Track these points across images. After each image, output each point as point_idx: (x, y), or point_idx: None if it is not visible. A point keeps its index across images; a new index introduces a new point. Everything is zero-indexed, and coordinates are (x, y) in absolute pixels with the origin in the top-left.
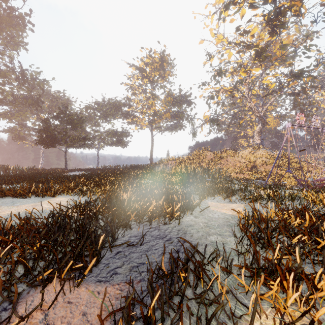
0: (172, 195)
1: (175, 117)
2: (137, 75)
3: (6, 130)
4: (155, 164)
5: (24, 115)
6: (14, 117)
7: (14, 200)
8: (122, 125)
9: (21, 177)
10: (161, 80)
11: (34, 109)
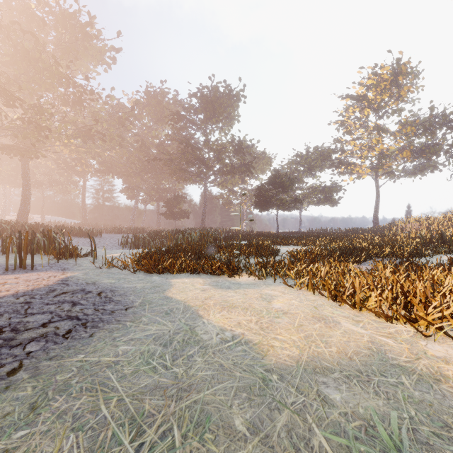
0: (404, 248)
1: (422, 154)
2: (353, 107)
3: (219, 197)
4: (382, 227)
5: (234, 181)
6: (228, 184)
7: (284, 246)
8: (331, 178)
9: (261, 236)
10: (393, 103)
11: (245, 175)
